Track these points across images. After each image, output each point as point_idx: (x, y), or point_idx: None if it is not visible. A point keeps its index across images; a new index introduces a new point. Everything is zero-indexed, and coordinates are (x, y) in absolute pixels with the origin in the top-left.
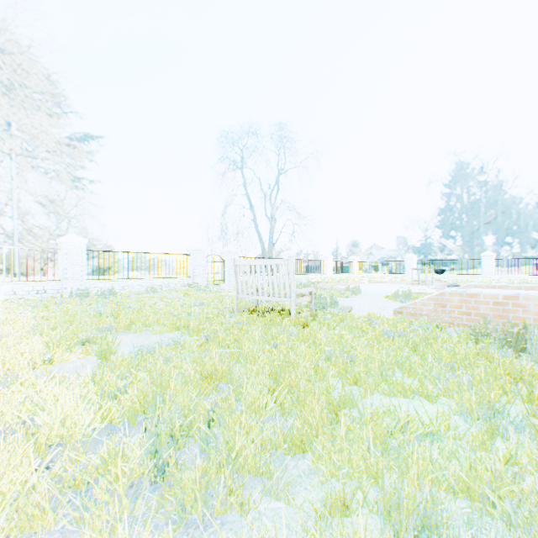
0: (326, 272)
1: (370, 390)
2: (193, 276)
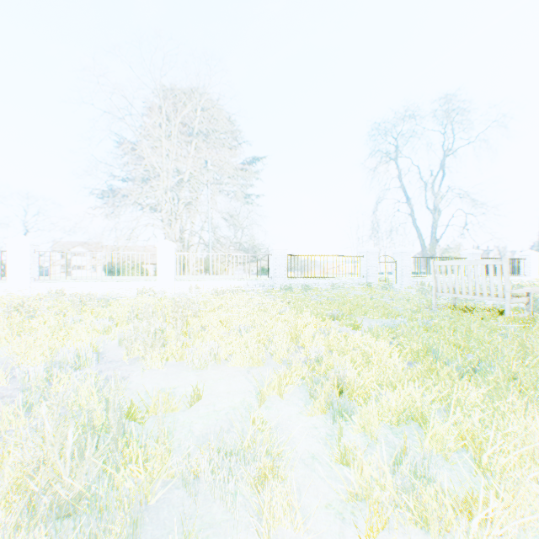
0: (528, 274)
1: None
2: (366, 276)
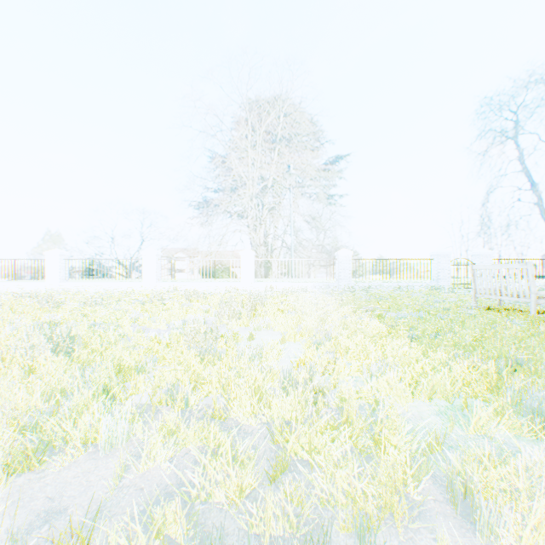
0: None
1: None
2: (436, 280)
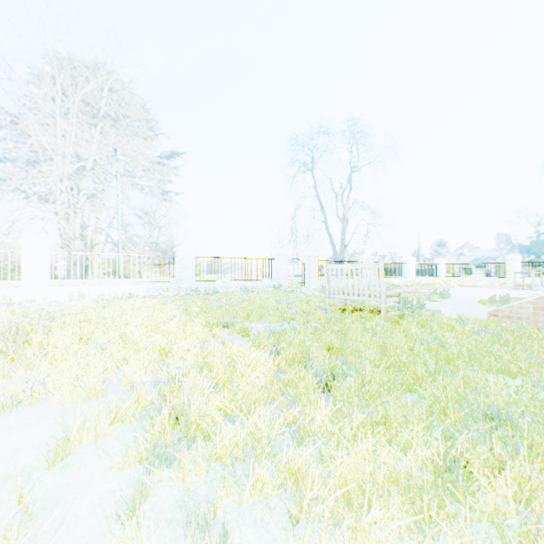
0: (408, 276)
1: (460, 367)
2: (277, 279)
